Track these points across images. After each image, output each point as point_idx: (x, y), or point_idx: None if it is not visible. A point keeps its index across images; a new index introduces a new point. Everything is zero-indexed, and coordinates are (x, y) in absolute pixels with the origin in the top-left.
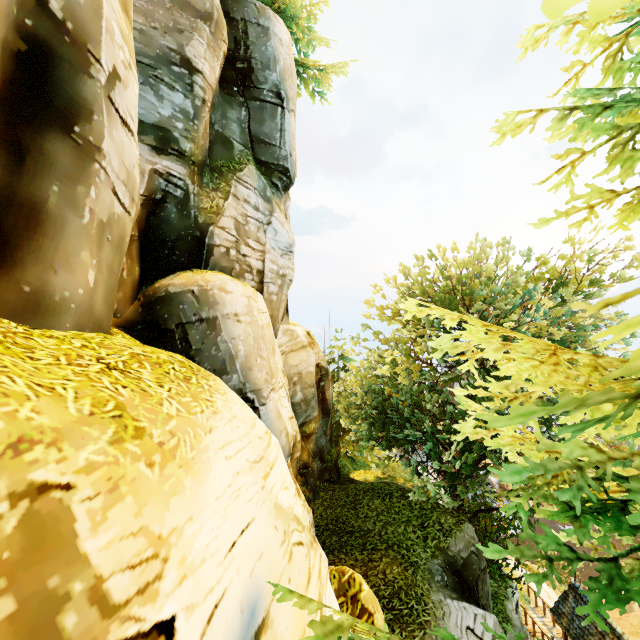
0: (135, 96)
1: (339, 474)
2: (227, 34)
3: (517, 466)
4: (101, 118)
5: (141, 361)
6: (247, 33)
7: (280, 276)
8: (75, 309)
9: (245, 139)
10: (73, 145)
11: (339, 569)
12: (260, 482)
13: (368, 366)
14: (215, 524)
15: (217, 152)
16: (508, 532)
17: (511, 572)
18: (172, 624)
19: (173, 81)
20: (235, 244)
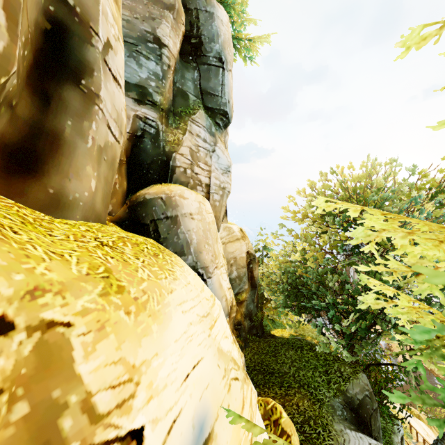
0: (122, 60)
1: (263, 331)
2: (185, 20)
3: (422, 329)
4: (99, 74)
5: (125, 241)
6: (198, 18)
7: (221, 188)
8: (82, 206)
9: (197, 92)
10: (81, 93)
11: (264, 399)
12: (207, 331)
13: (284, 254)
14: (174, 360)
15: (178, 102)
16: (394, 382)
17: (397, 413)
18: (141, 432)
19: (148, 53)
20: (190, 166)
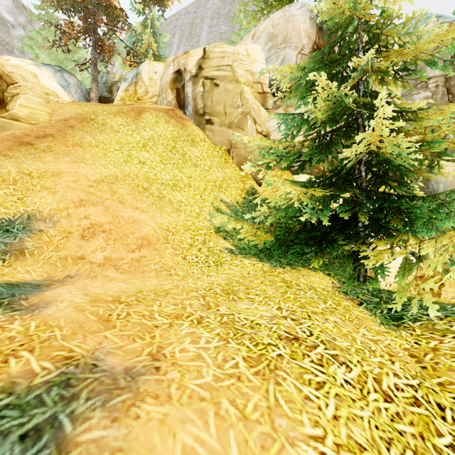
0: None
1: None
2: None
3: None
4: None
5: None
6: None
7: None
8: None
9: None
10: None
11: None
12: None
13: None
14: None
15: None
16: None
17: None
18: None
19: (418, 91)
20: None
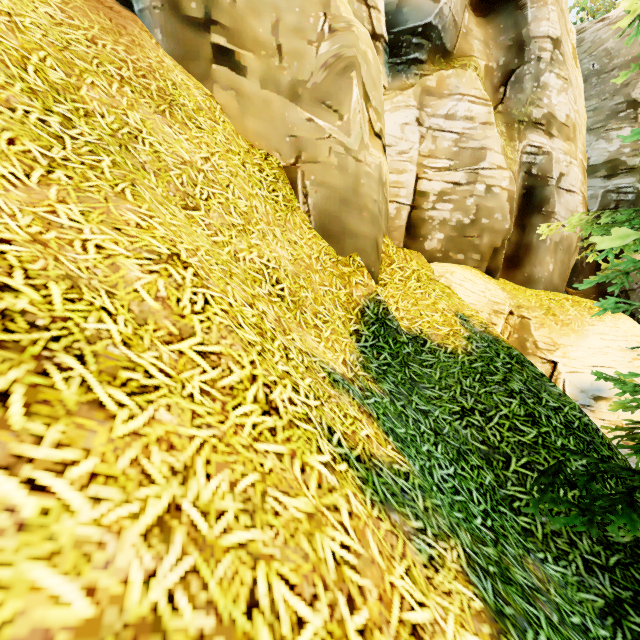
0: (575, 173)
1: None
2: None
3: None
4: (553, 199)
5: (568, 300)
6: None
7: None
8: (543, 281)
9: None
10: (542, 216)
11: None
12: (627, 359)
13: None
14: (584, 354)
15: None
16: None
17: None
18: (556, 363)
19: (619, 125)
20: None
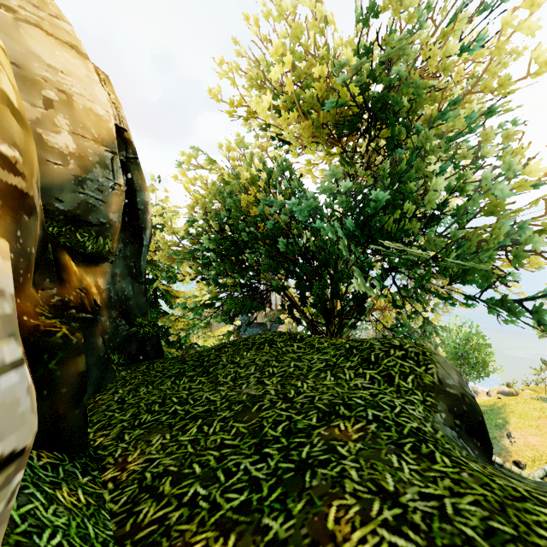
0: None
1: (160, 350)
2: None
3: None
4: None
5: None
6: None
7: None
8: None
9: None
10: None
11: None
12: None
13: None
14: None
15: None
16: None
17: None
18: None
19: None
20: None
